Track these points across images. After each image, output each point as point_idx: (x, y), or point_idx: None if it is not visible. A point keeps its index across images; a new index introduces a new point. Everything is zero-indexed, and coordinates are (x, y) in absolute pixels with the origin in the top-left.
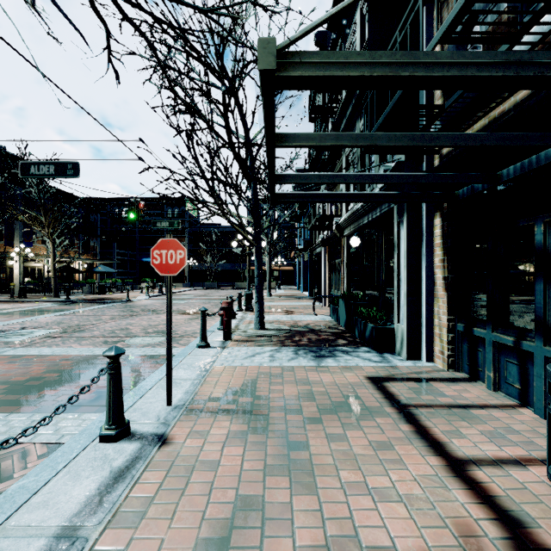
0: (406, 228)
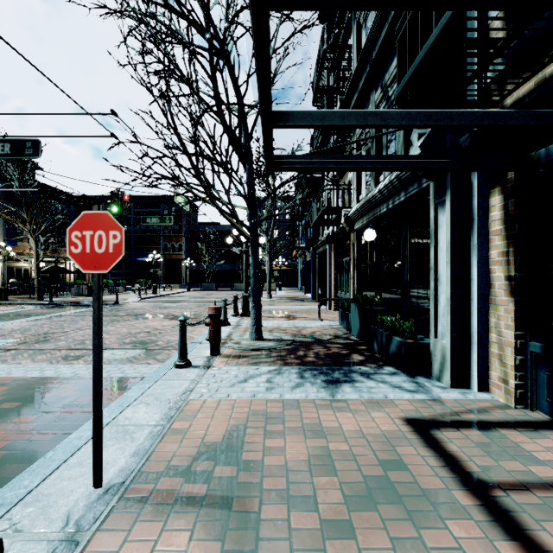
0: (450, 211)
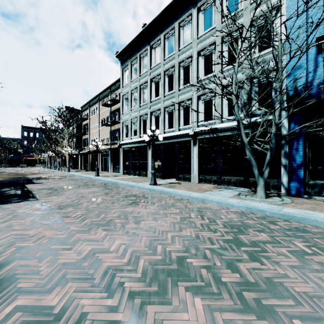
0: (80, 156)
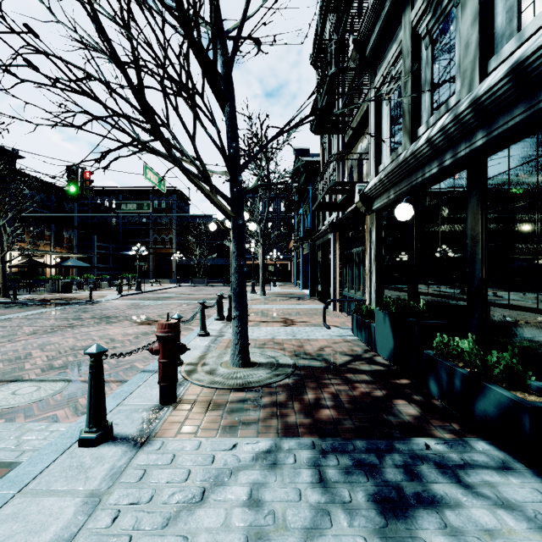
0: None
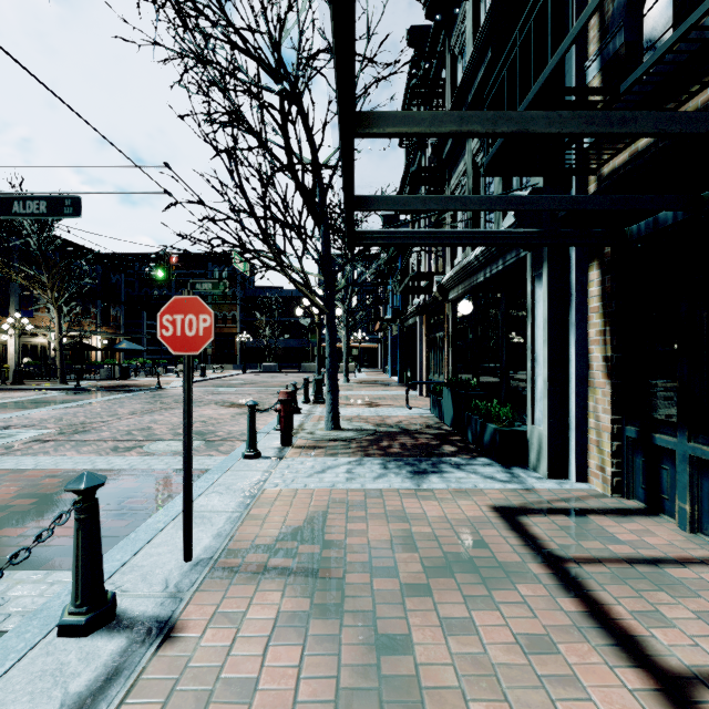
0: (547, 285)
